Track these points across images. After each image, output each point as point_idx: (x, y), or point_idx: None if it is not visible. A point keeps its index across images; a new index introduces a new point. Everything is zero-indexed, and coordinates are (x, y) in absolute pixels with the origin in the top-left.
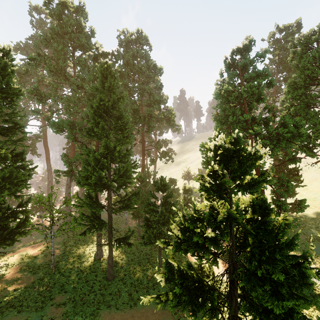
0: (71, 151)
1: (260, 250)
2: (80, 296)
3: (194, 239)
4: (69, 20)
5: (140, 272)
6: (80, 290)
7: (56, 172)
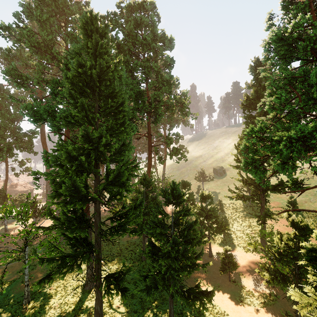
0: None
1: None
2: None
3: None
4: None
5: None
6: None
7: (34, 174)
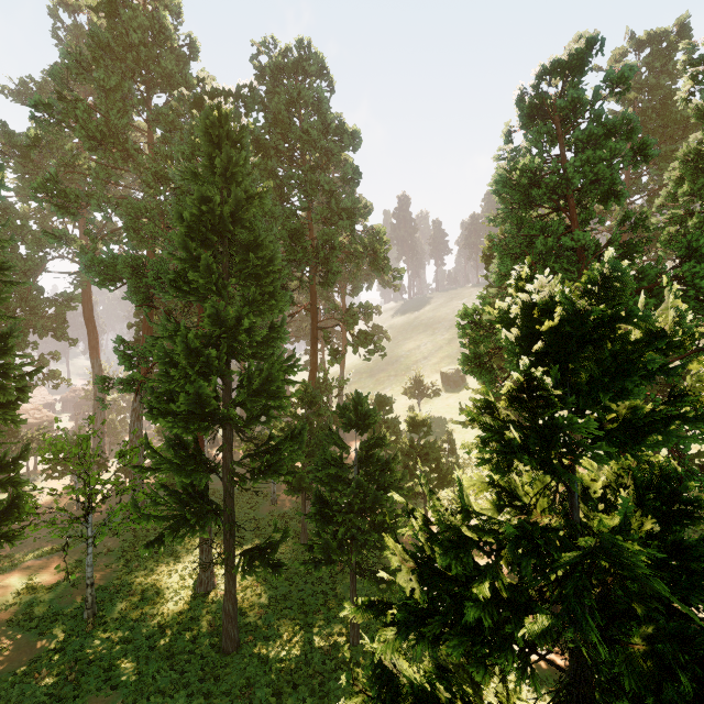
0: (144, 331)
1: (695, 659)
2: (151, 700)
3: (466, 613)
4: (136, 18)
5: (304, 630)
6: (152, 682)
7: (99, 381)
